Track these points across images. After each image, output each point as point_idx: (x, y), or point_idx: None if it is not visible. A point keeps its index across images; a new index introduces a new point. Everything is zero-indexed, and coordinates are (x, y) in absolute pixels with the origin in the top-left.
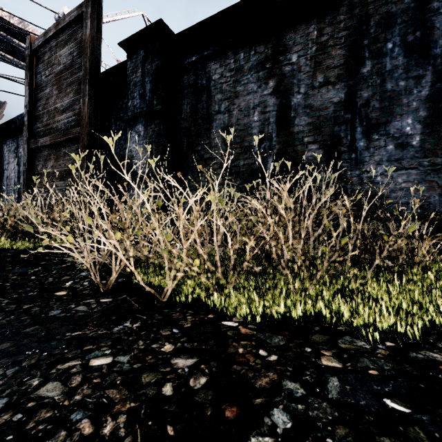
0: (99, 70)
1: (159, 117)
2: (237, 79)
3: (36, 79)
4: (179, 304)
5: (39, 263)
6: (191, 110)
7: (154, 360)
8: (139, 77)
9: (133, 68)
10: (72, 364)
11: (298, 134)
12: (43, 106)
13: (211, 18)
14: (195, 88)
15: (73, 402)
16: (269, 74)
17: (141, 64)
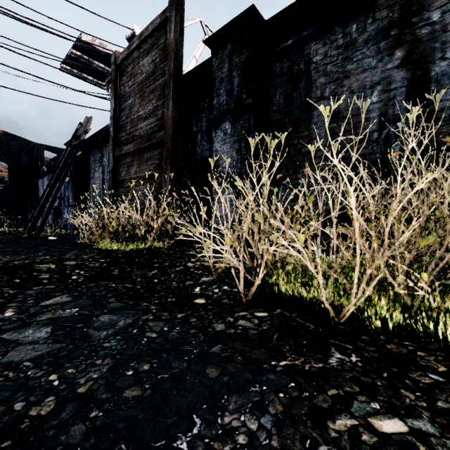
0: (181, 72)
1: (249, 112)
2: (347, 57)
3: (120, 91)
4: (372, 328)
5: (152, 265)
6: (285, 101)
7: None
8: (225, 73)
9: (219, 64)
10: (348, 423)
11: (441, 111)
12: (126, 116)
13: None
14: (290, 75)
15: None
16: (395, 43)
17: (227, 58)
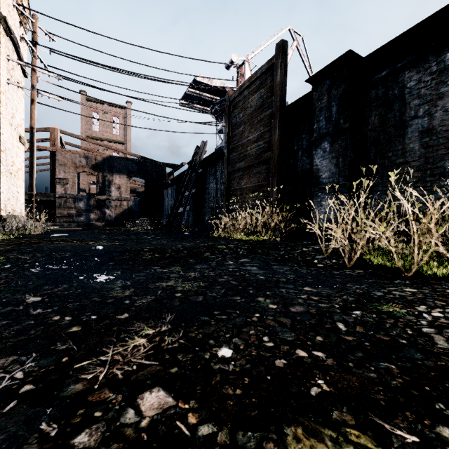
0: (285, 104)
1: (346, 133)
2: (440, 81)
3: (232, 121)
4: (426, 277)
5: (279, 249)
6: (380, 121)
7: (448, 293)
8: (324, 103)
9: (318, 96)
10: (394, 288)
11: None
12: (237, 140)
13: (408, 32)
14: (385, 99)
15: (419, 297)
16: None
17: (326, 92)
